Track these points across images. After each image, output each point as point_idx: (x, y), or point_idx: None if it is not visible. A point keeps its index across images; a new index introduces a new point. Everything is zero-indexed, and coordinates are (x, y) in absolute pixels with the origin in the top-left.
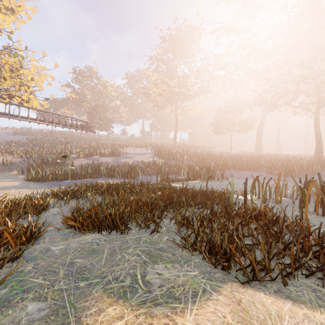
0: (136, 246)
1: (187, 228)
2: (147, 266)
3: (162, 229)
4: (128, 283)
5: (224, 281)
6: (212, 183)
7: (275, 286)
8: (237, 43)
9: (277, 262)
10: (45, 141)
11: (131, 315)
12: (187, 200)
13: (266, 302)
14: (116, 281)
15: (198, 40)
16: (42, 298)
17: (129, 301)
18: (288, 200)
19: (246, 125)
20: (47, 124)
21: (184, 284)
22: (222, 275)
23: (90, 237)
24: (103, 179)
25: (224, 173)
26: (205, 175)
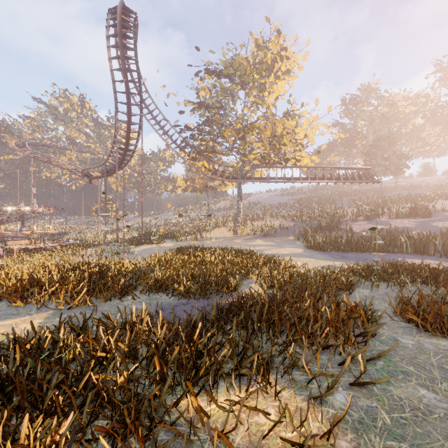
0: None
1: None
2: None
3: None
4: None
5: None
6: None
7: None
8: None
9: None
10: (310, 200)
11: None
12: None
13: None
14: None
15: None
16: (431, 390)
17: None
18: None
19: None
20: (319, 181)
21: None
22: None
23: None
24: (406, 255)
25: None
26: None
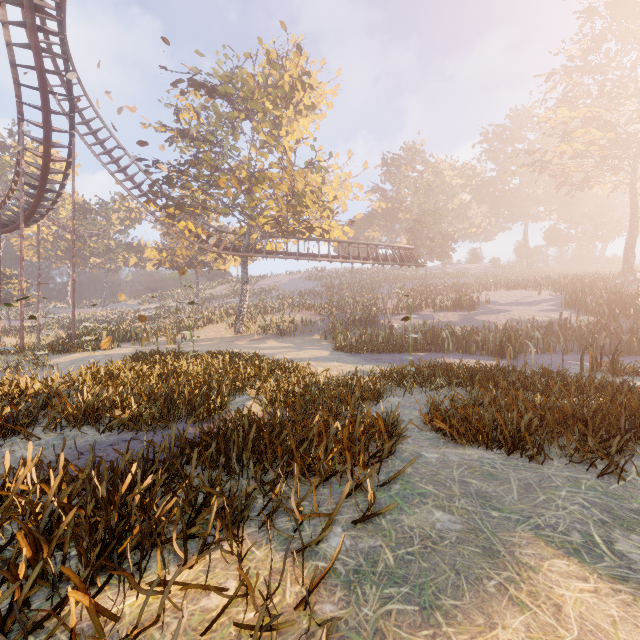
0: (572, 489)
1: None
2: (611, 530)
3: (630, 477)
4: (577, 541)
5: None
6: None
7: None
8: None
9: None
10: (344, 287)
11: (601, 584)
12: None
13: None
14: (552, 530)
15: None
16: (447, 511)
17: (591, 566)
18: None
19: None
20: (353, 261)
21: None
22: None
23: (474, 453)
24: (448, 354)
25: None
26: None
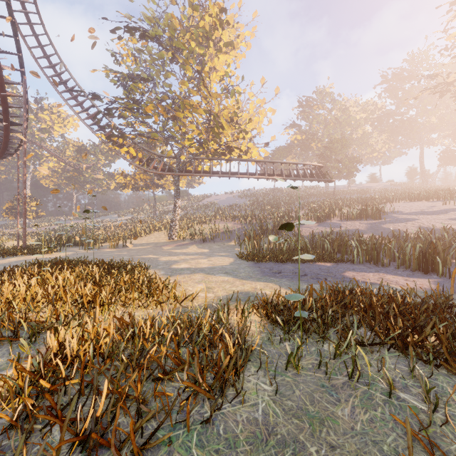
0: None
1: None
2: None
3: None
4: None
5: None
6: None
7: None
8: None
9: None
10: (266, 202)
11: None
12: None
13: None
14: None
15: None
16: None
17: None
18: None
19: None
20: (267, 177)
21: None
22: None
23: None
24: (358, 266)
25: None
26: None
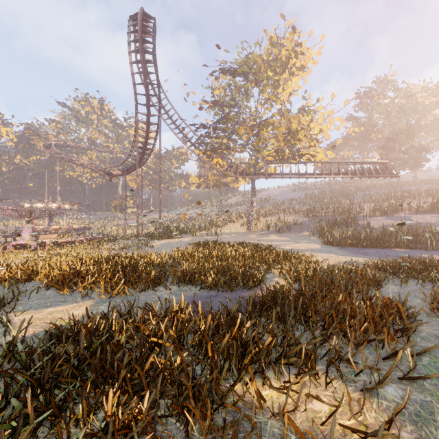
0: None
1: None
2: None
3: None
4: None
5: None
6: None
7: None
8: None
9: None
10: (324, 196)
11: None
12: None
13: None
14: None
15: None
16: None
17: None
18: None
19: None
20: (334, 176)
21: None
22: None
23: None
24: (431, 251)
25: None
26: None
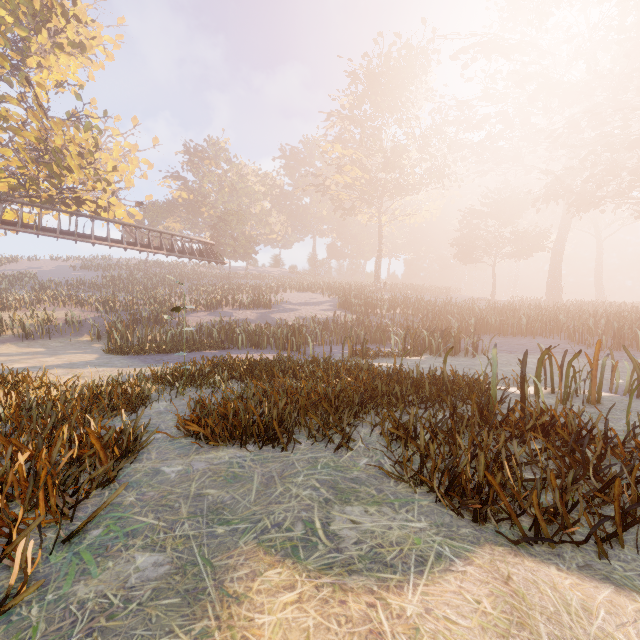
0: (309, 472)
1: (404, 445)
2: (332, 508)
3: (357, 445)
4: (299, 534)
5: (477, 542)
6: (453, 362)
7: (580, 558)
8: (507, 75)
9: (584, 512)
10: (135, 281)
11: (307, 585)
12: (403, 392)
13: (560, 584)
14: (277, 529)
15: (425, 74)
16: (158, 548)
17: (303, 563)
18: (617, 399)
19: (526, 242)
20: (141, 249)
21: (400, 541)
22: (473, 532)
23: (227, 454)
24: (241, 350)
25: (480, 343)
26: (439, 346)
